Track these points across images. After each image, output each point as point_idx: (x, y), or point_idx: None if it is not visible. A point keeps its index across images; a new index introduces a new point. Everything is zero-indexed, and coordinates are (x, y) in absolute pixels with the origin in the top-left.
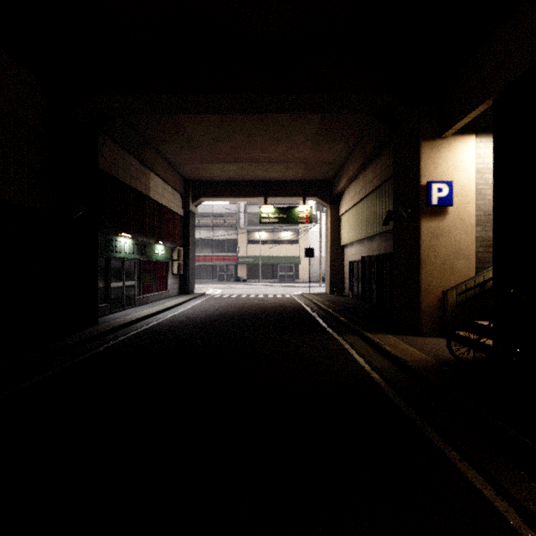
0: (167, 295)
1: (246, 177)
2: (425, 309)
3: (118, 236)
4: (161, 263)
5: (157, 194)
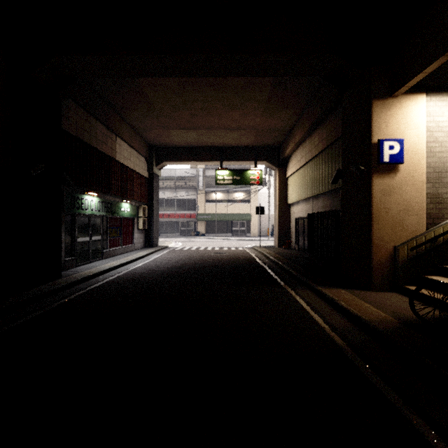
0: (132, 248)
1: (204, 143)
2: (377, 264)
3: (84, 194)
4: (127, 219)
5: (122, 157)
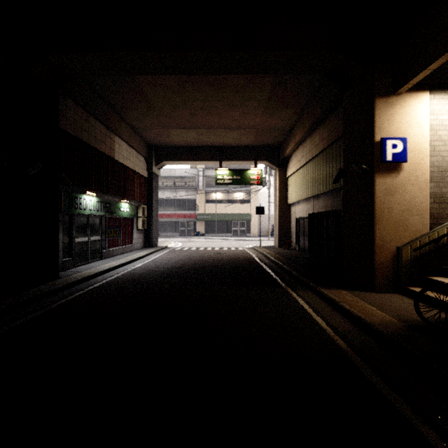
0: (132, 248)
1: (203, 142)
2: (380, 265)
3: (82, 194)
4: (126, 219)
5: (121, 157)
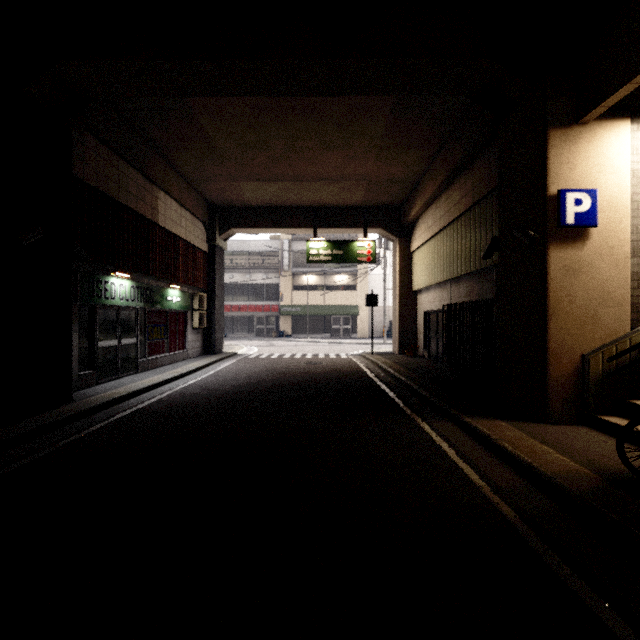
0: (184, 355)
1: (290, 201)
2: (556, 382)
3: (109, 276)
4: (176, 313)
5: (169, 221)
